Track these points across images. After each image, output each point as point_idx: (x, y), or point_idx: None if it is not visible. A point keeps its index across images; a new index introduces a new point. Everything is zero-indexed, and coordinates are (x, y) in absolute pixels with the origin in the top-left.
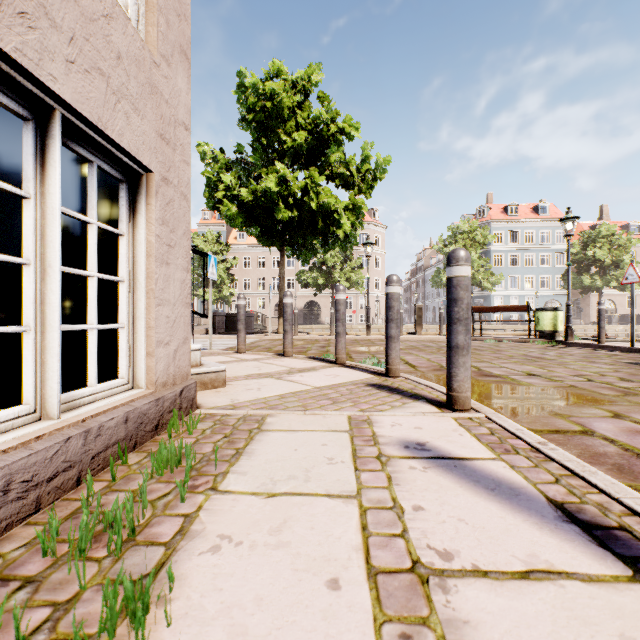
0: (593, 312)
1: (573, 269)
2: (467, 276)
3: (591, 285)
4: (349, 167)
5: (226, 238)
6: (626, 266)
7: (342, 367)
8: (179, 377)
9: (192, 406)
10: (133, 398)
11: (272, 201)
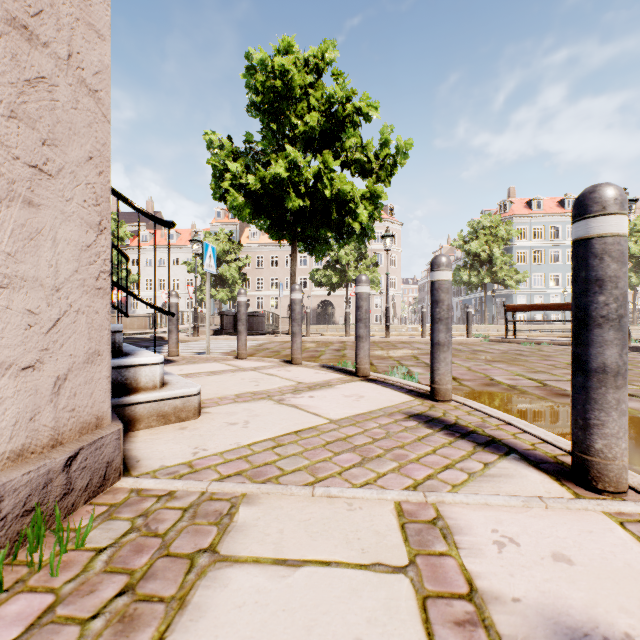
0: None
1: None
2: (624, 235)
3: None
4: (366, 152)
5: (239, 237)
6: None
7: (365, 381)
8: (73, 428)
9: (106, 477)
10: None
11: (282, 188)
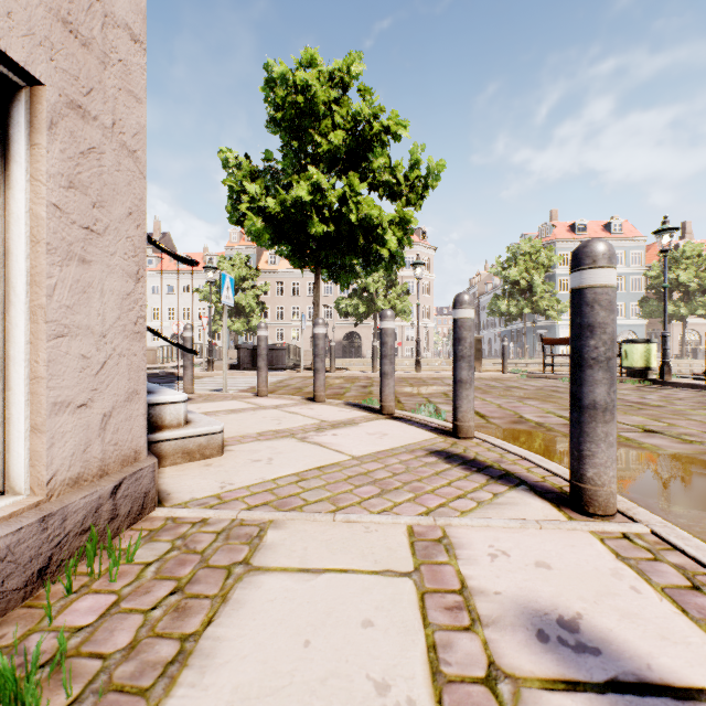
0: (674, 344)
1: (651, 295)
2: (612, 286)
3: (674, 313)
4: (395, 173)
5: (256, 262)
6: None
7: (390, 419)
8: (116, 460)
9: (144, 506)
10: None
11: (304, 213)
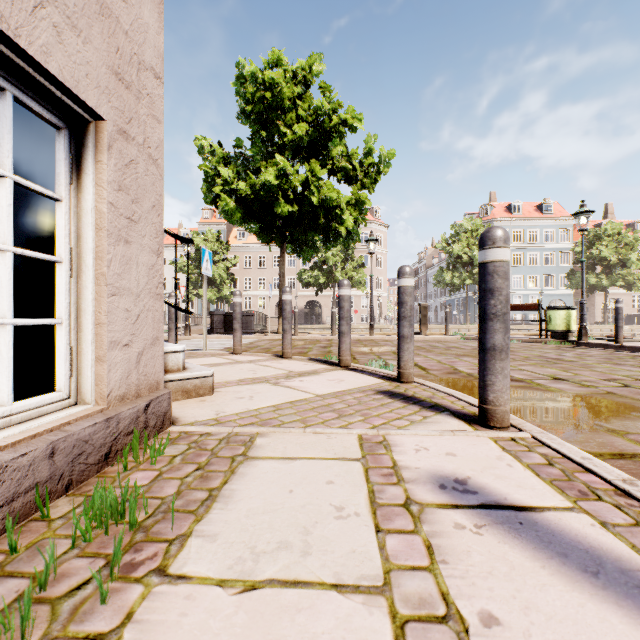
0: (598, 312)
1: (578, 268)
2: (506, 261)
3: (597, 284)
4: (352, 161)
5: (226, 237)
6: (633, 265)
7: (347, 370)
8: (145, 387)
9: (164, 423)
10: (69, 420)
11: (271, 195)
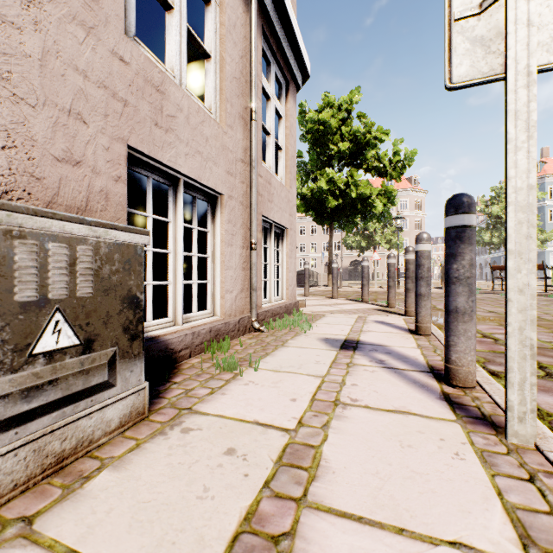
0: None
1: None
2: (412, 258)
3: None
4: (382, 161)
5: None
6: None
7: (365, 303)
8: (293, 298)
9: (297, 310)
10: (285, 302)
11: (324, 195)
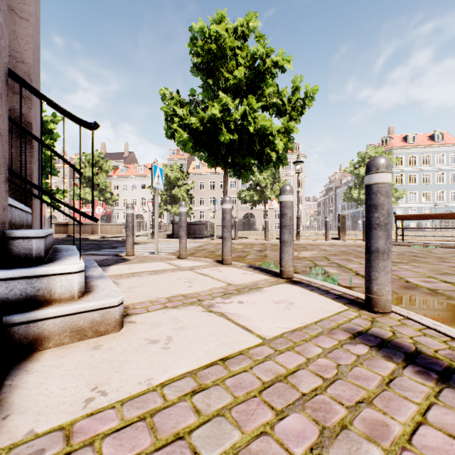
0: None
1: None
2: None
3: None
4: (282, 97)
5: (187, 168)
6: None
7: (291, 284)
8: None
9: None
10: None
11: (216, 126)
